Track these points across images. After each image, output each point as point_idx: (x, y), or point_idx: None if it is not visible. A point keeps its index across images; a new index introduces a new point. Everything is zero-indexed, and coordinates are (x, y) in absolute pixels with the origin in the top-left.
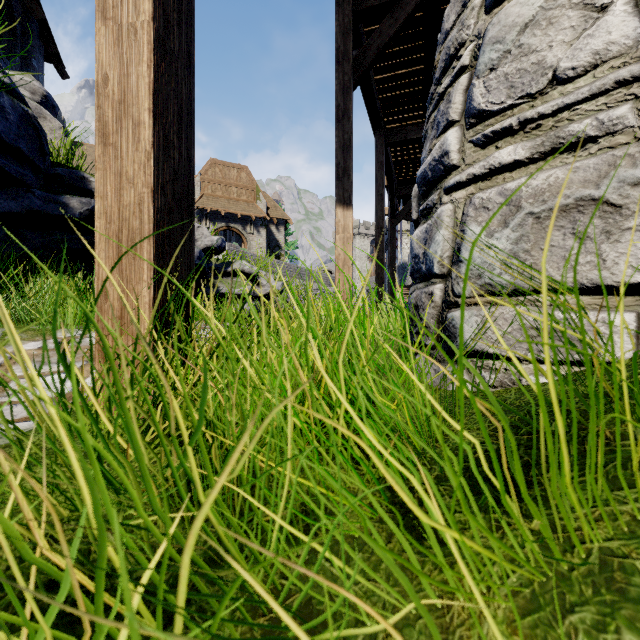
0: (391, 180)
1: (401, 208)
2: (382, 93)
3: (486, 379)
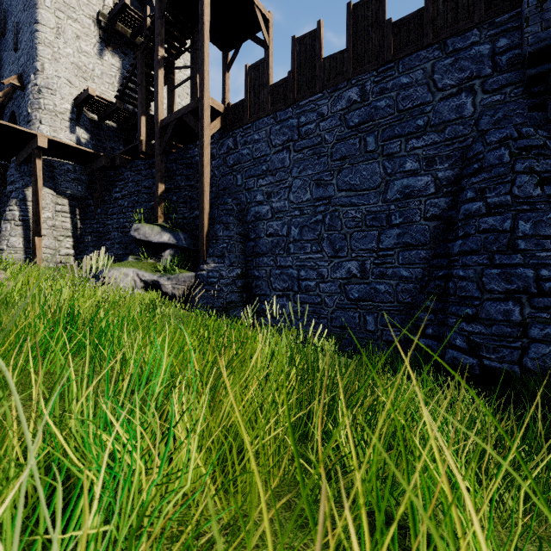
0: None
1: None
2: None
3: None
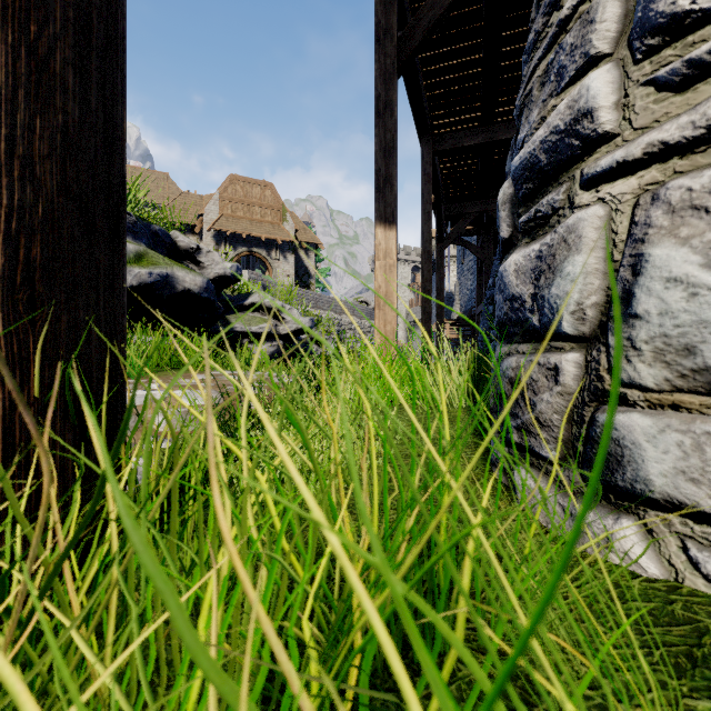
0: (439, 197)
1: (449, 230)
2: (430, 90)
3: (703, 566)
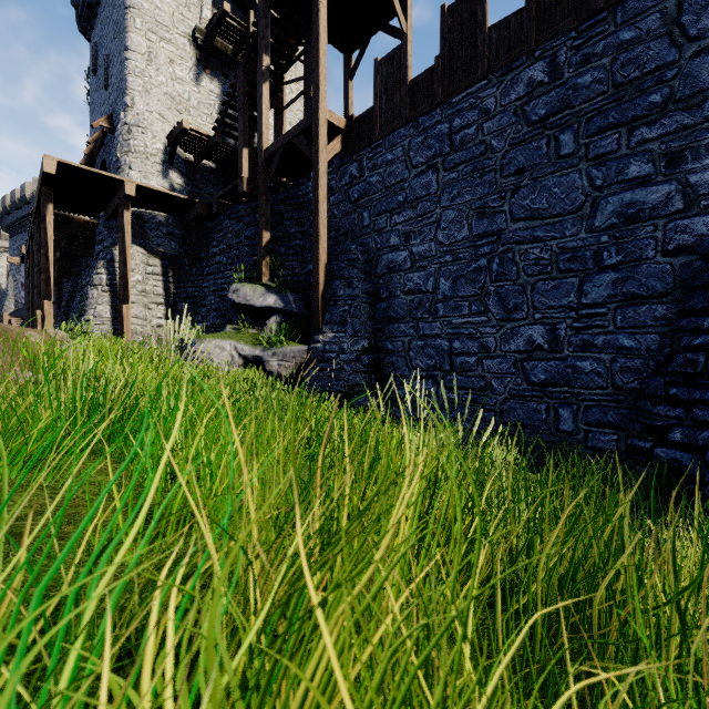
0: None
1: None
2: None
3: None
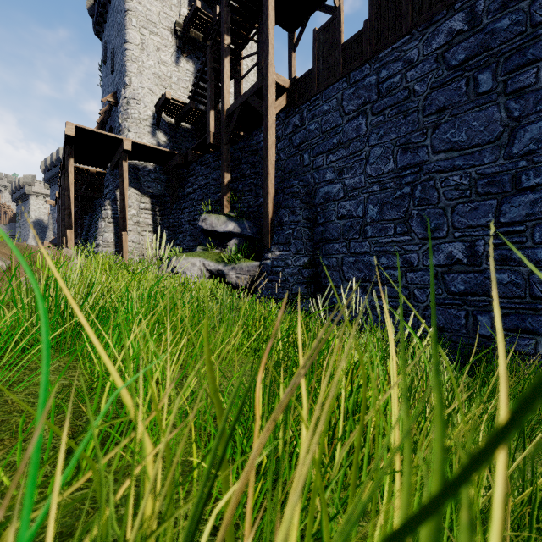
0: None
1: None
2: None
3: None
